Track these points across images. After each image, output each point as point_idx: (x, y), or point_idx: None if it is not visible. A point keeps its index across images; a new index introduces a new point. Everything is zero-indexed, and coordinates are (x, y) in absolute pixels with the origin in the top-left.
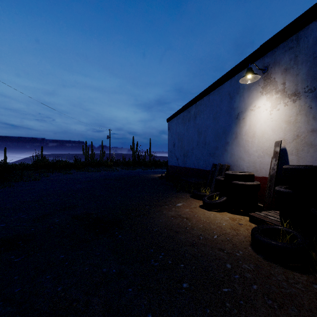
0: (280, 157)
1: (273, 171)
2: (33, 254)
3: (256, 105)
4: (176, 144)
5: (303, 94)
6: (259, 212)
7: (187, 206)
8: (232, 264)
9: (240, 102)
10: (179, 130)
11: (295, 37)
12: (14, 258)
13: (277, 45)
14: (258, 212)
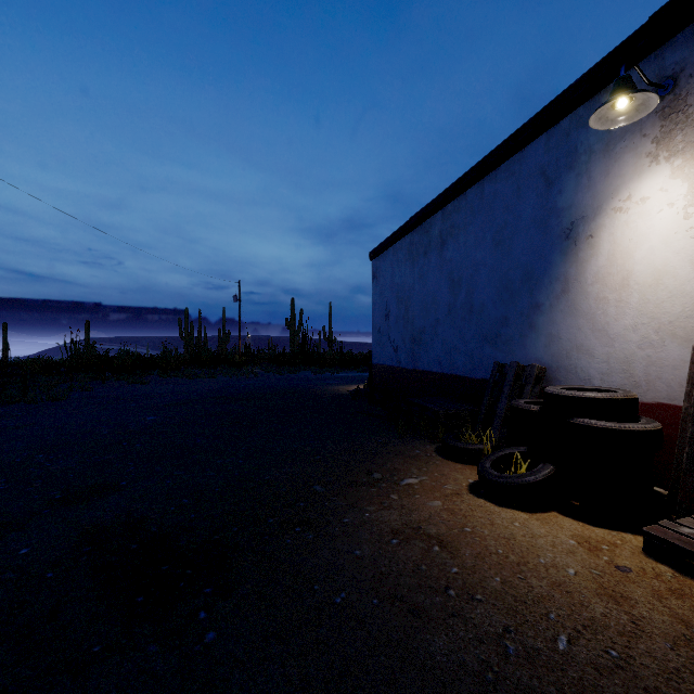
0: None
1: None
2: None
3: (635, 194)
4: (392, 313)
5: None
6: (674, 523)
7: (434, 487)
8: None
9: (578, 192)
10: (399, 277)
11: None
12: None
13: None
14: (669, 523)
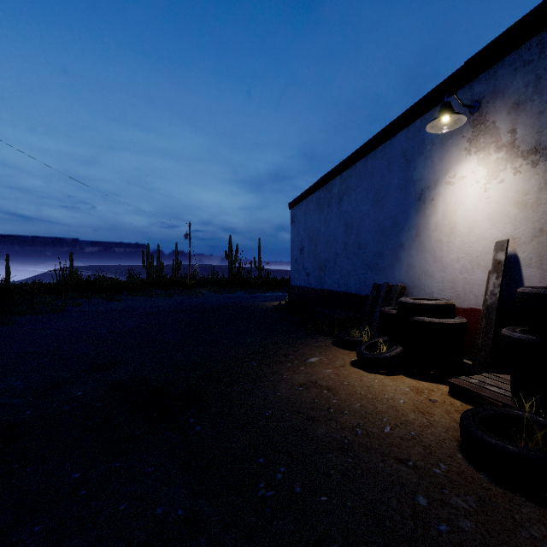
0: (506, 272)
1: (493, 297)
2: (18, 470)
3: (458, 173)
4: (305, 248)
5: None
6: (468, 377)
7: (329, 363)
8: (429, 497)
9: (426, 170)
10: (310, 222)
11: (536, 41)
12: None
13: (499, 59)
14: (465, 377)
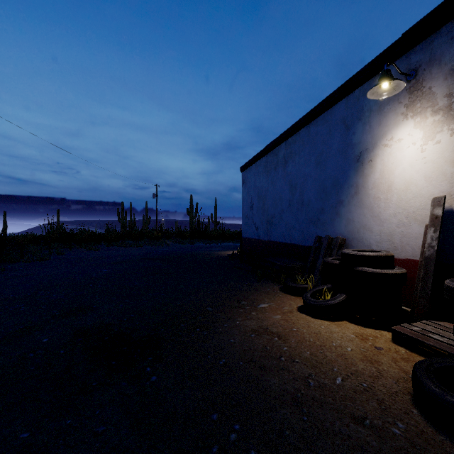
0: (442, 226)
1: (431, 249)
2: None
3: (395, 136)
4: (254, 205)
5: None
6: (409, 325)
7: (277, 308)
8: None
9: (364, 134)
10: (259, 183)
11: None
12: None
13: (435, 29)
14: (407, 325)
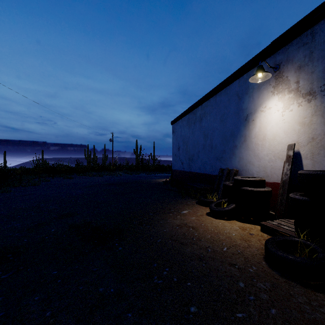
0: (293, 162)
1: (286, 176)
2: (23, 270)
3: (267, 105)
4: (180, 147)
5: (319, 93)
6: (271, 221)
7: (193, 213)
8: (245, 283)
9: (249, 103)
10: (184, 132)
11: (310, 32)
12: (1, 274)
13: (290, 41)
14: (270, 221)
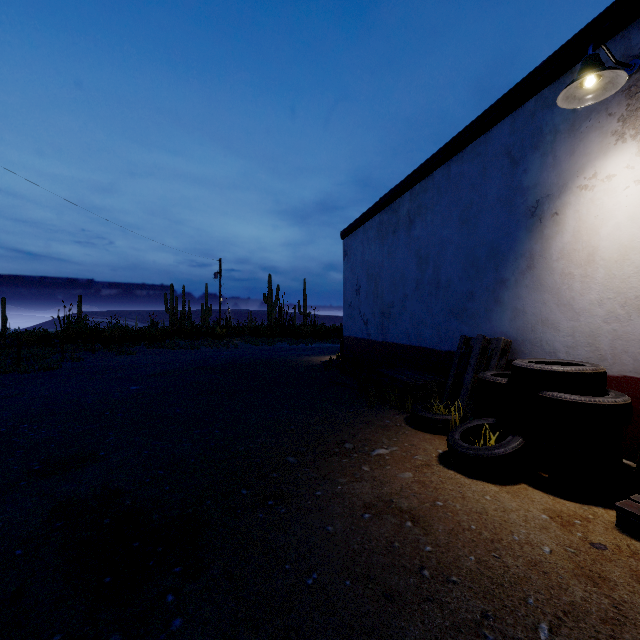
0: None
1: None
2: None
3: (600, 172)
4: (362, 288)
5: None
6: None
7: (405, 458)
8: None
9: (544, 171)
10: (369, 255)
11: None
12: None
13: None
14: None
